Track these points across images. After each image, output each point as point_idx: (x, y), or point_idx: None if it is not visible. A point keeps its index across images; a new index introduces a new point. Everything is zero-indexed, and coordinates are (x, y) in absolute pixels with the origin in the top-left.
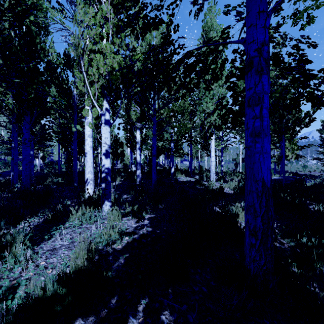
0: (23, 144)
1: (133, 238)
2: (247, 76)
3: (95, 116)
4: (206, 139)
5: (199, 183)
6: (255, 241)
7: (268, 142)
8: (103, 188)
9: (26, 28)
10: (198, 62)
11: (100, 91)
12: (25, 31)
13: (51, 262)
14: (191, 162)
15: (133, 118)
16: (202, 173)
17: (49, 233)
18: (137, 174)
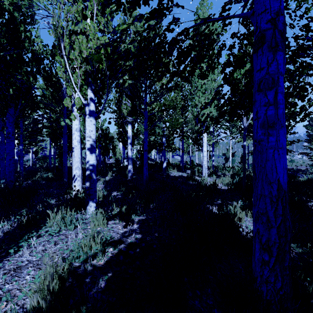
0: (6, 138)
1: (119, 249)
2: (257, 54)
3: (79, 106)
4: (202, 133)
5: (191, 178)
6: (269, 258)
7: (283, 135)
8: (87, 187)
9: (9, 15)
10: (194, 44)
11: (83, 79)
12: (8, 18)
13: (9, 289)
14: (183, 157)
15: (124, 112)
16: (193, 168)
17: (18, 243)
18: (129, 169)
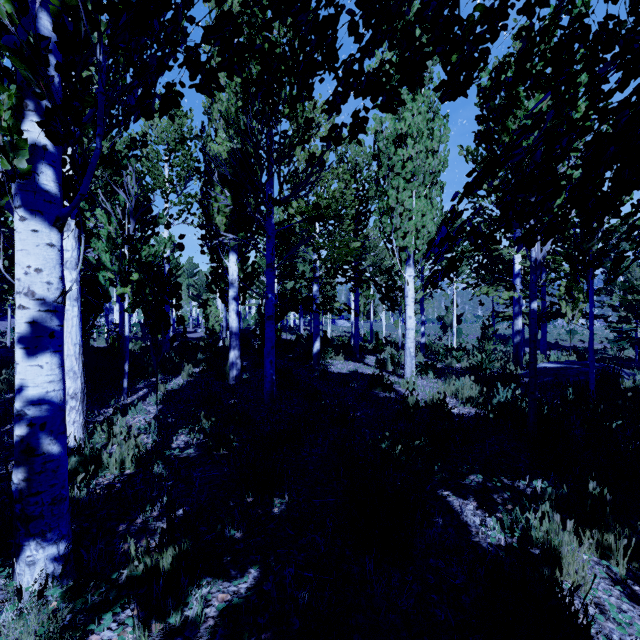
0: None
1: None
2: None
3: None
4: (438, 279)
5: (380, 382)
6: None
7: None
8: (17, 487)
9: None
10: None
11: None
12: None
13: None
14: (357, 327)
15: (219, 223)
16: (379, 350)
17: None
18: (231, 360)
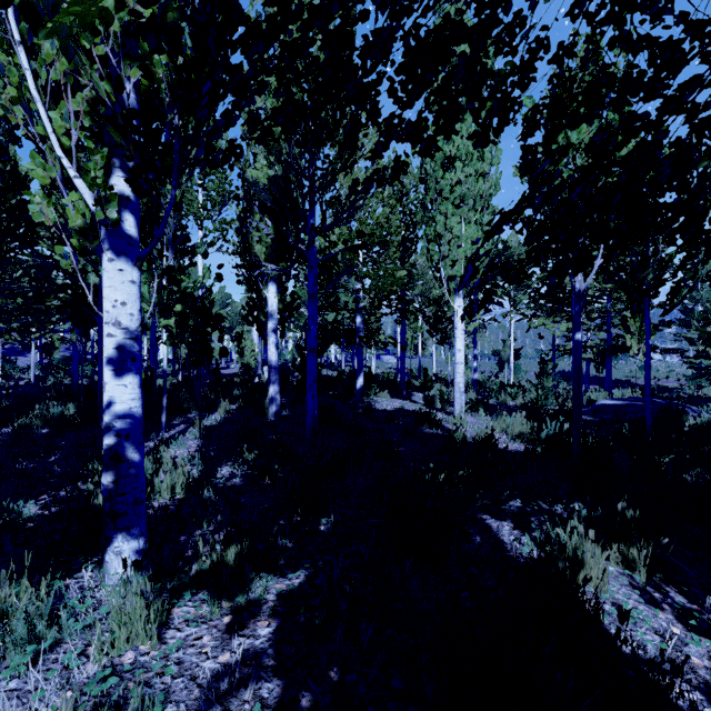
0: None
1: None
2: None
3: (79, 222)
4: (474, 310)
5: (427, 419)
6: None
7: None
8: (106, 489)
9: None
10: (465, 12)
11: (92, 129)
12: None
13: None
14: (404, 362)
15: (258, 252)
16: (428, 387)
17: None
18: (271, 395)
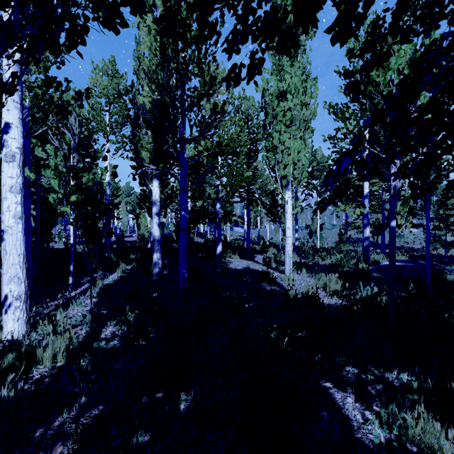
0: None
1: None
2: None
3: None
4: (326, 206)
5: (267, 278)
6: None
7: None
8: None
9: None
10: None
11: None
12: None
13: None
14: (249, 234)
15: (144, 157)
16: (265, 250)
17: None
18: (154, 261)
